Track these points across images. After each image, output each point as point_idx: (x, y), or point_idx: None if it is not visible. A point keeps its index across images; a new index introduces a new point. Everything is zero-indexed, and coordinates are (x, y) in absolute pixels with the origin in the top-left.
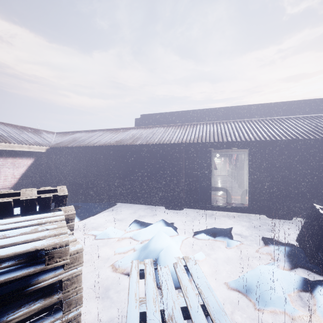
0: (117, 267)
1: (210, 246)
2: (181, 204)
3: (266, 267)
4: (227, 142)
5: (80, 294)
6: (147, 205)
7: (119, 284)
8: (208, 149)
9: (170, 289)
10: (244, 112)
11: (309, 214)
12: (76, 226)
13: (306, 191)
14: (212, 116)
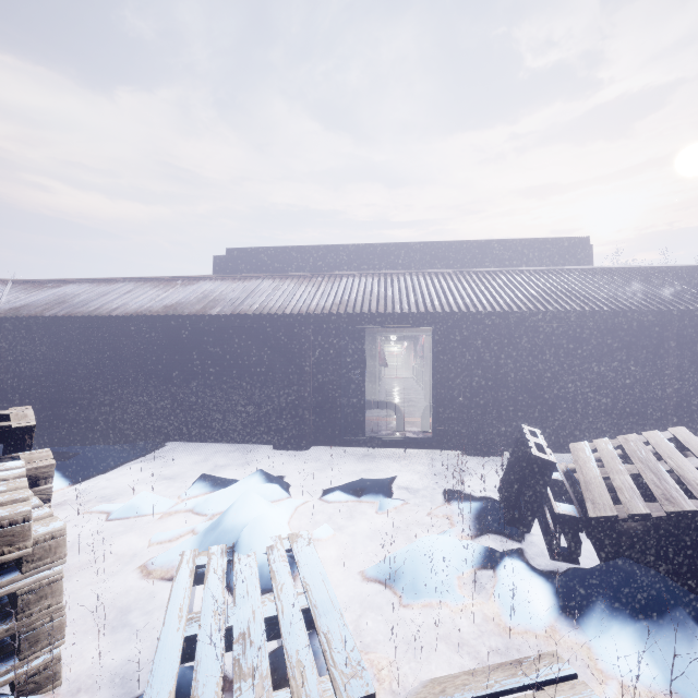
0: (152, 569)
1: (350, 513)
2: (307, 438)
3: (432, 538)
4: (393, 314)
5: (59, 620)
6: (235, 443)
7: (153, 601)
8: (360, 327)
9: (251, 591)
10: (434, 256)
11: (515, 443)
12: (63, 497)
13: (525, 404)
14: (375, 259)
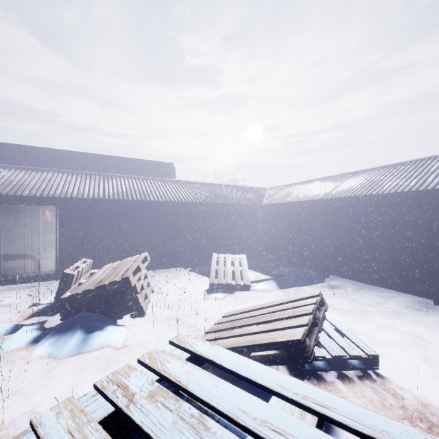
0: None
1: None
2: None
3: None
4: (21, 196)
5: None
6: None
7: None
8: None
9: None
10: (85, 161)
11: None
12: None
13: (115, 248)
14: (38, 158)
